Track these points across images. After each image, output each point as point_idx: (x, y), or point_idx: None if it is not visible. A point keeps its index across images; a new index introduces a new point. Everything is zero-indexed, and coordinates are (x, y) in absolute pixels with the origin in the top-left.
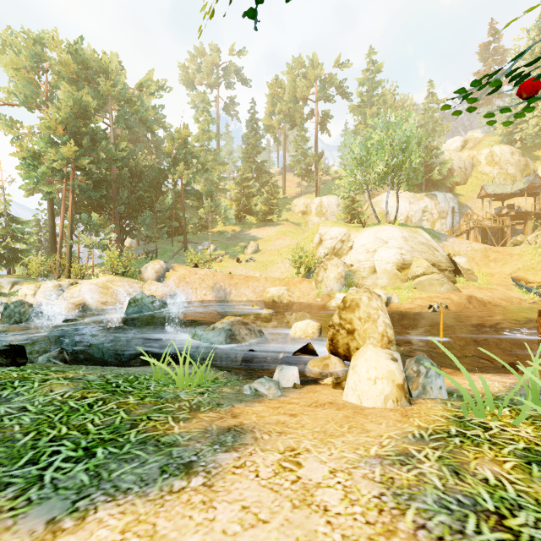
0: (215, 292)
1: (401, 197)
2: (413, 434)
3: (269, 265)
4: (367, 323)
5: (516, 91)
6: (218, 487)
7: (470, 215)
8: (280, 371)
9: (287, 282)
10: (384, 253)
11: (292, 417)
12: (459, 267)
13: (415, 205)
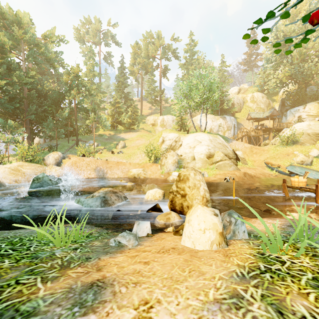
0: (96, 172)
1: (207, 117)
2: (237, 273)
3: (132, 155)
4: (193, 189)
5: (309, 19)
6: None
7: (243, 129)
8: (137, 225)
9: (143, 166)
10: (199, 148)
11: (146, 265)
12: (238, 157)
13: (215, 122)
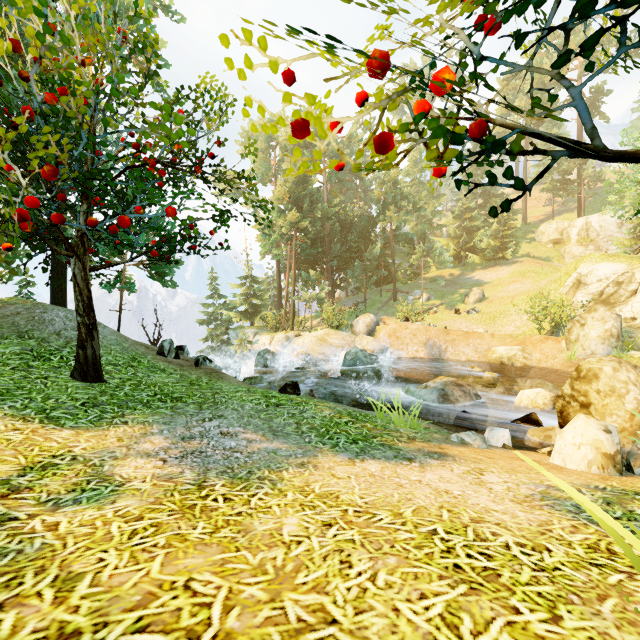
0: (427, 349)
1: None
2: (596, 486)
3: (498, 316)
4: (608, 397)
5: None
6: (427, 469)
7: None
8: (489, 431)
9: (522, 341)
10: None
11: (489, 458)
12: None
13: None
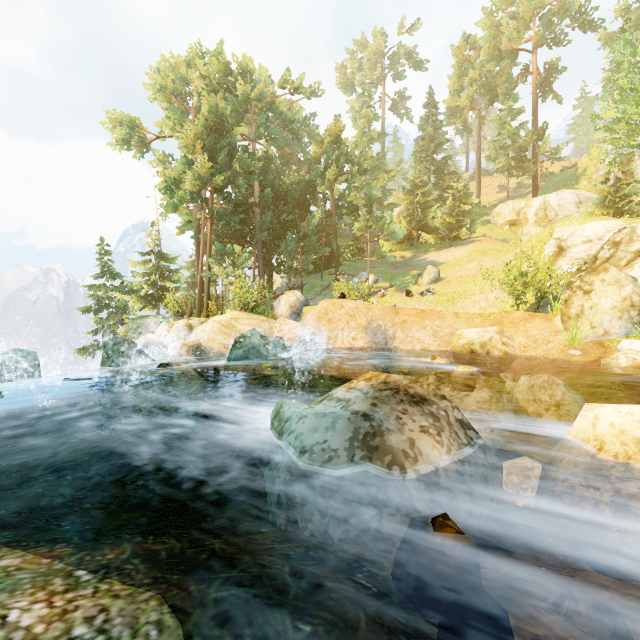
0: (369, 335)
1: None
2: None
3: (457, 298)
4: None
5: None
6: None
7: None
8: None
9: (498, 320)
10: None
11: None
12: None
13: None
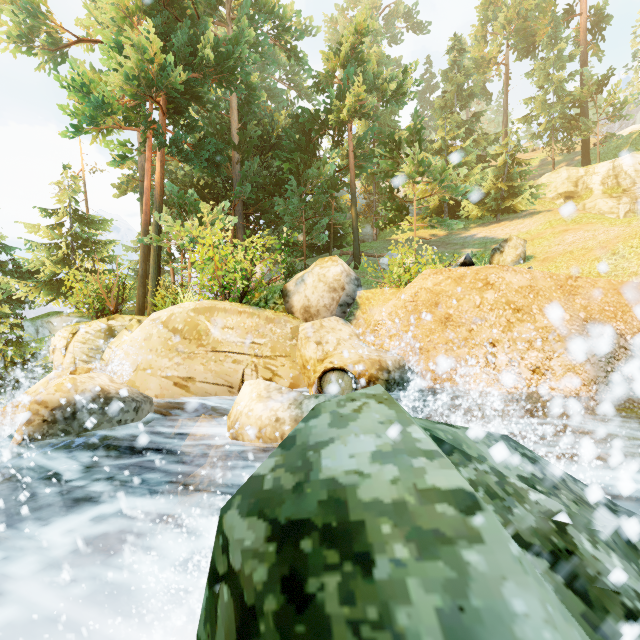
0: (592, 363)
1: None
2: None
3: None
4: None
5: None
6: None
7: None
8: None
9: None
10: None
11: None
12: None
13: None
